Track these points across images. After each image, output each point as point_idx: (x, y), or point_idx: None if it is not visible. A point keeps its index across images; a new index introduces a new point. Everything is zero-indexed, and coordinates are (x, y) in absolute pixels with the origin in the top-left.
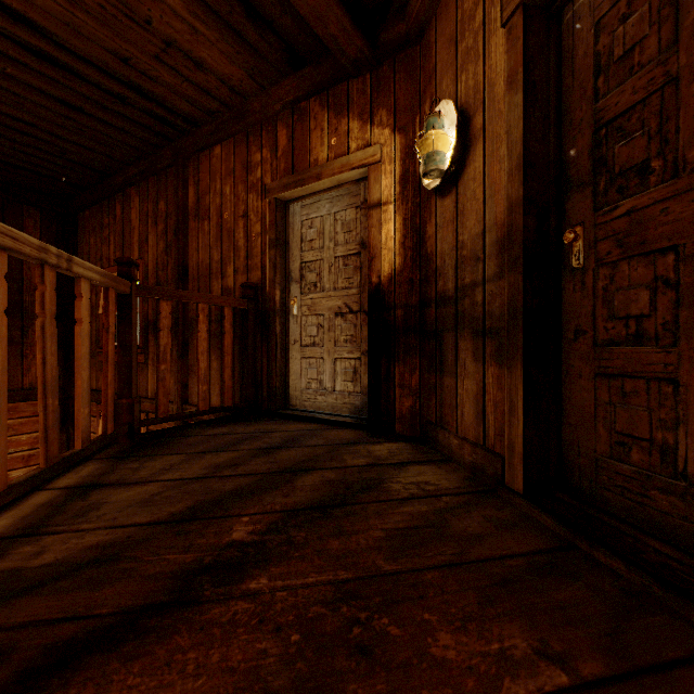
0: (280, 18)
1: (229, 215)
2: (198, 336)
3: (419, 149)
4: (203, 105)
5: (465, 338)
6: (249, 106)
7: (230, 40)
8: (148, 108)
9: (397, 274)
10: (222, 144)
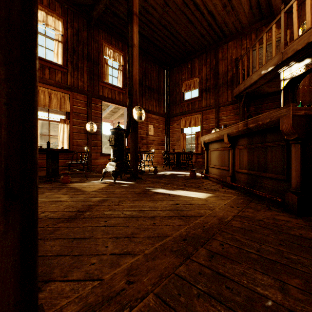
0: (264, 11)
1: (234, 57)
2: None
3: (301, 29)
4: (232, 32)
5: None
6: (244, 31)
7: (251, 17)
8: (218, 35)
9: None
10: (232, 41)
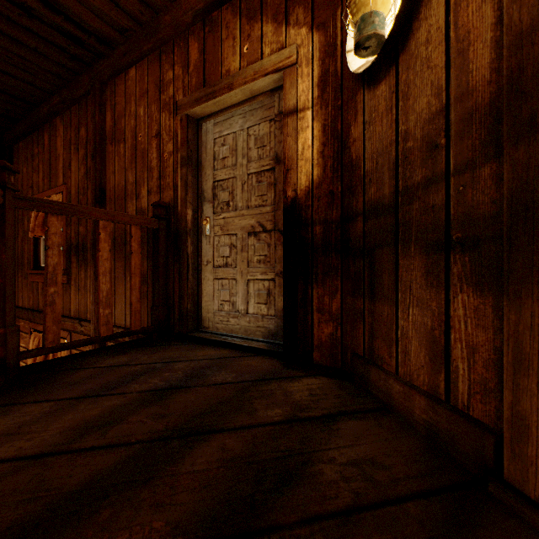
0: None
1: (143, 136)
2: (99, 256)
3: (350, 13)
4: (113, 21)
5: (411, 255)
6: (160, 21)
7: None
8: (56, 24)
9: (315, 187)
10: (137, 66)
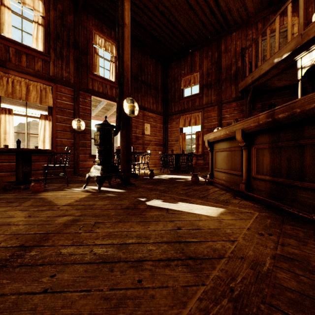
0: None
1: (238, 49)
2: (246, 69)
3: None
4: (236, 22)
5: None
6: (250, 20)
7: (258, 3)
8: (221, 24)
9: None
10: (236, 32)
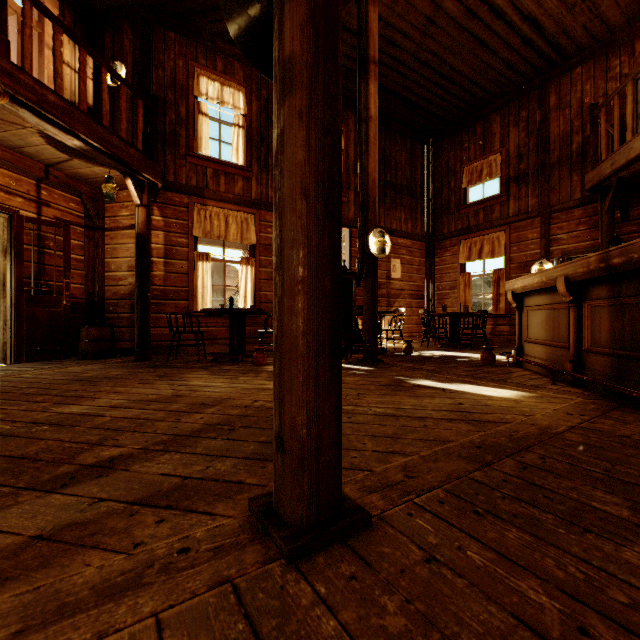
0: None
1: (588, 99)
2: None
3: None
4: (582, 47)
5: None
6: (614, 38)
7: (631, 5)
8: (548, 57)
9: None
10: (582, 66)
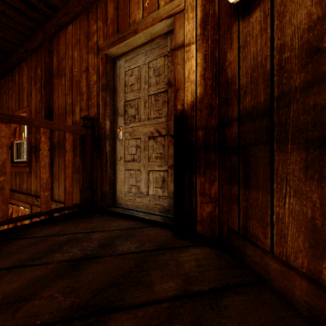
0: None
1: (76, 71)
2: (40, 153)
3: None
4: None
5: (288, 151)
6: None
7: None
8: None
9: (198, 101)
10: (73, 23)
